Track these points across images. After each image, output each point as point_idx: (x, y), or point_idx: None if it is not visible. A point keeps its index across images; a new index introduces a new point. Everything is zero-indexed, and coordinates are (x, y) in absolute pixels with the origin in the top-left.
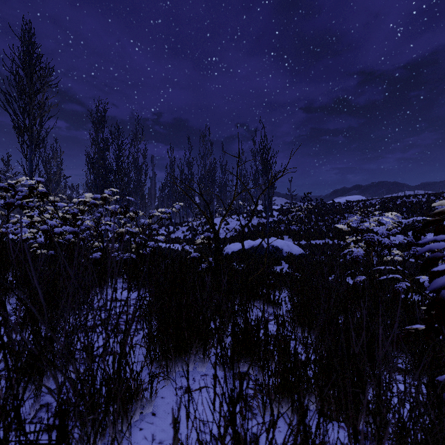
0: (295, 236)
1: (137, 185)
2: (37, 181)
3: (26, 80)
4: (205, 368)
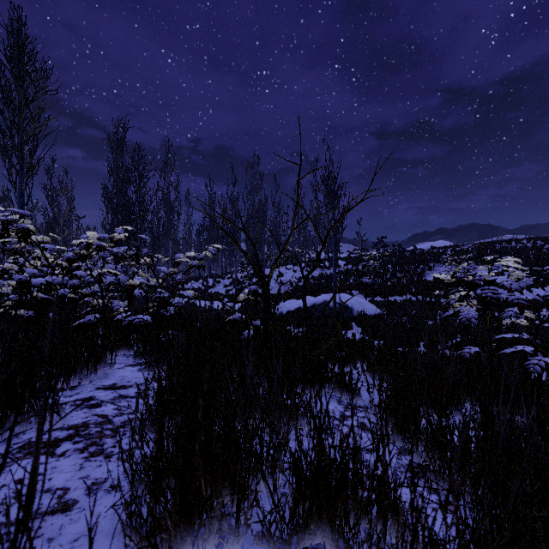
0: (368, 291)
1: (167, 227)
2: (21, 214)
3: (15, 83)
4: (240, 546)
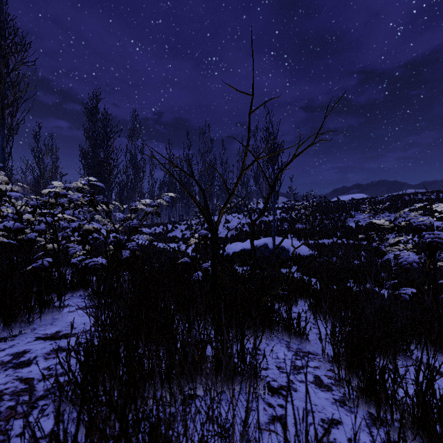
0: (300, 235)
1: (134, 182)
2: None
3: None
4: None
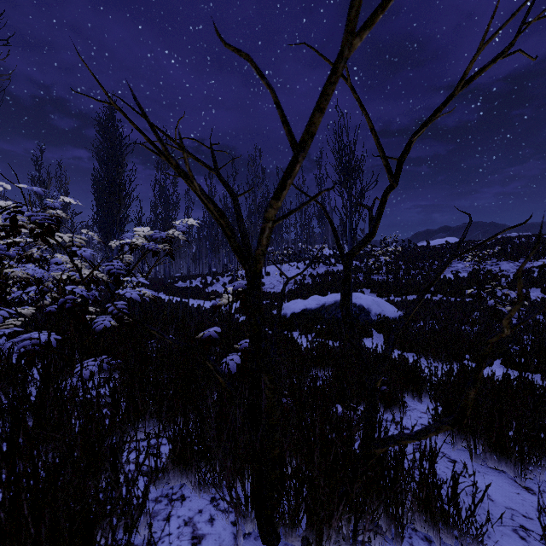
0: (381, 290)
1: (164, 222)
2: None
3: None
4: None
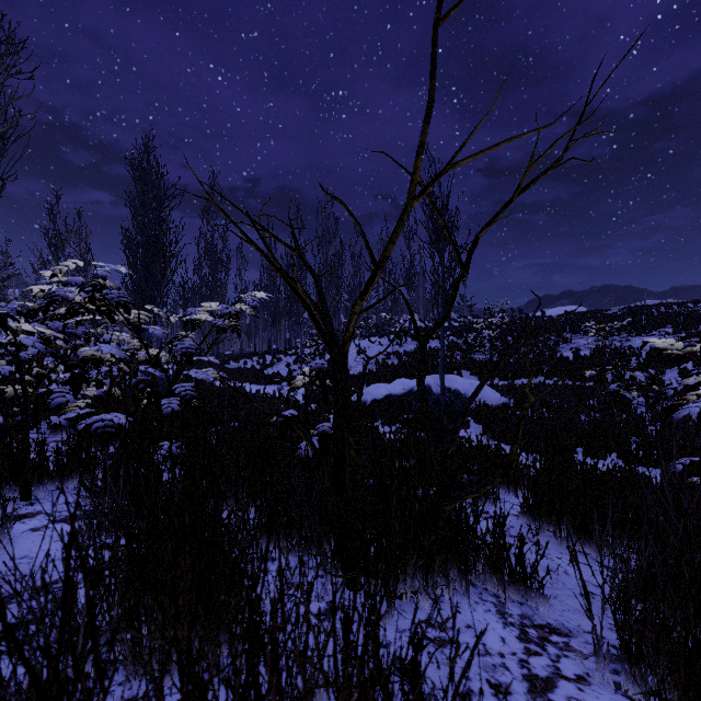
0: (483, 372)
1: (212, 286)
2: None
3: None
4: None
